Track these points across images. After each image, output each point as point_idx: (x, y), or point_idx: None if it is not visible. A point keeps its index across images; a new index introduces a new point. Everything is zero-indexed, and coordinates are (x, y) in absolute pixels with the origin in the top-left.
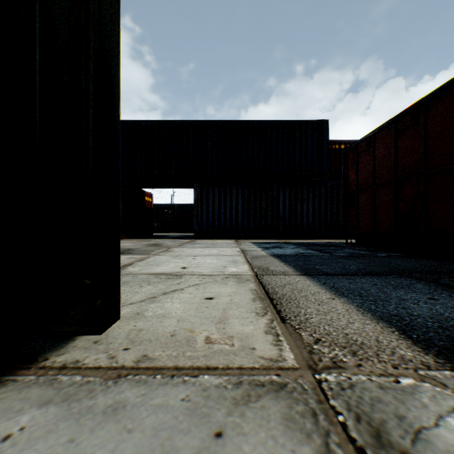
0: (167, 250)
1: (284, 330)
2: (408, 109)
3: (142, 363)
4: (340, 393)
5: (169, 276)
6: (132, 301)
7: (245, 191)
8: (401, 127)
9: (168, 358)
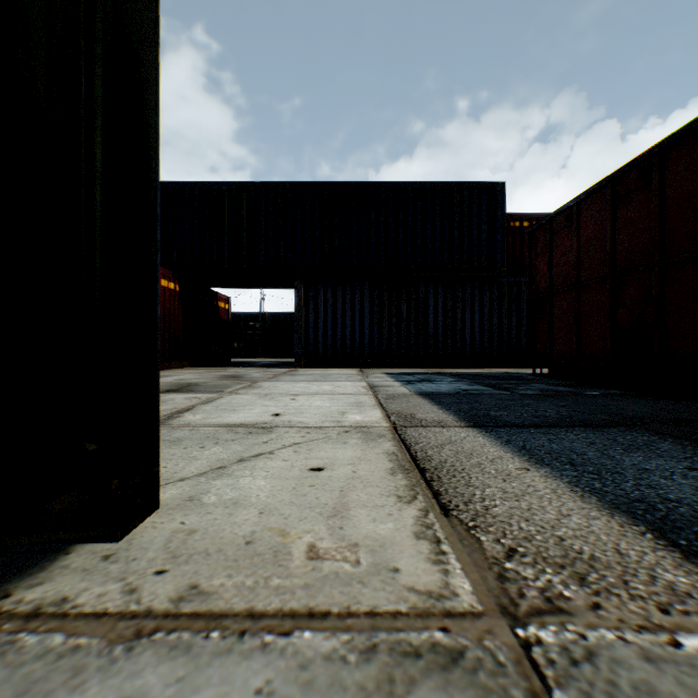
0: (252, 386)
1: (449, 530)
2: (633, 162)
3: (186, 604)
4: (571, 673)
5: (252, 429)
6: (184, 474)
7: (375, 292)
8: (623, 190)
9: (237, 592)
